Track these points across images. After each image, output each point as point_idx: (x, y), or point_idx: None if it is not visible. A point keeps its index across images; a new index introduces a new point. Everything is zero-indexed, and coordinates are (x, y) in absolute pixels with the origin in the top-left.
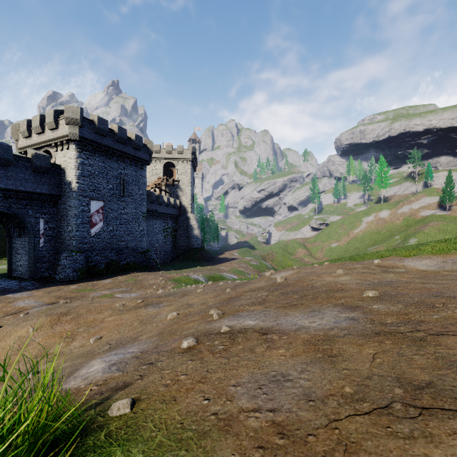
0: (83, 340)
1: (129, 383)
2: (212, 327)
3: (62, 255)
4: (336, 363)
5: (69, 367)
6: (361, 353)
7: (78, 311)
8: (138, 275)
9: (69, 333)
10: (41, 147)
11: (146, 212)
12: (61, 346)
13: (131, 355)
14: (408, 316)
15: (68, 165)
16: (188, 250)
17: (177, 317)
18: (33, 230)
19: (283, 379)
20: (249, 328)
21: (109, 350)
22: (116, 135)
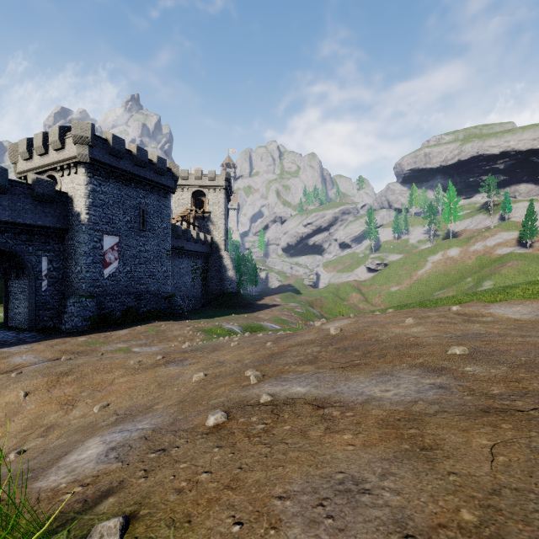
0: (85, 407)
1: (127, 484)
2: (248, 395)
3: (69, 301)
4: (435, 461)
5: (61, 447)
6: (470, 445)
7: (83, 370)
8: (161, 324)
9: (69, 399)
10: (44, 171)
11: (170, 249)
12: (58, 416)
13: (138, 435)
14: (521, 384)
15: (76, 192)
16: (221, 295)
17: (204, 379)
18: (35, 270)
19: (355, 489)
20: (298, 397)
21: (115, 423)
22: (135, 157)
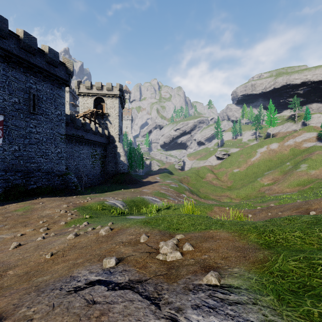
0: None
1: None
2: None
3: None
4: None
5: None
6: None
7: None
8: (41, 201)
9: None
10: None
11: (65, 134)
12: None
13: None
14: None
15: None
16: (116, 175)
17: None
18: None
19: None
20: None
21: None
22: (21, 40)
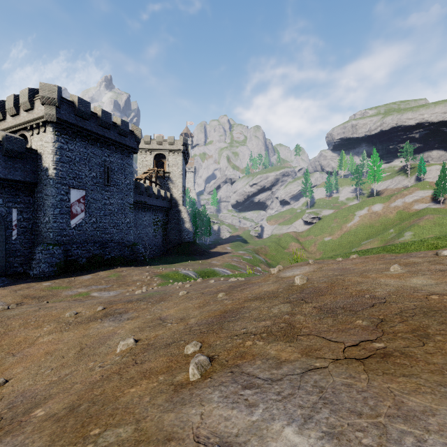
0: None
1: None
2: (177, 430)
3: (37, 249)
4: None
5: None
6: None
7: (10, 324)
8: (123, 270)
9: None
10: (16, 131)
11: (133, 203)
12: None
13: None
14: None
15: (44, 149)
16: (180, 244)
17: (132, 349)
18: (5, 220)
19: None
20: None
21: None
22: (100, 119)
